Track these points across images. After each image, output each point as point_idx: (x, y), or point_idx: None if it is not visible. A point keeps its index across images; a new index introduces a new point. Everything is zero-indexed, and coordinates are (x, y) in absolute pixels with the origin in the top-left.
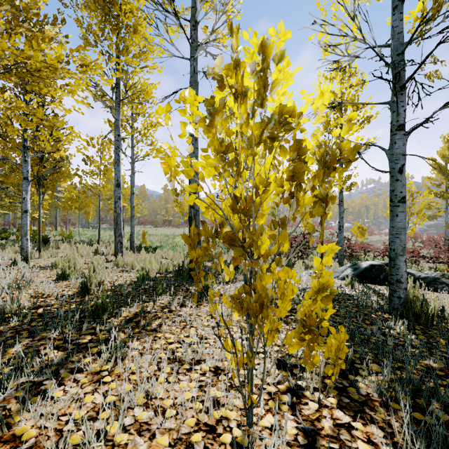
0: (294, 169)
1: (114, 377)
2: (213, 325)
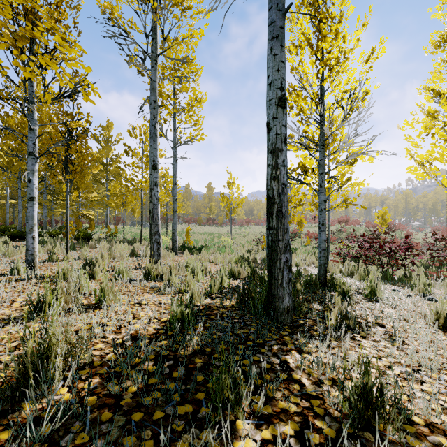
0: None
1: None
2: None
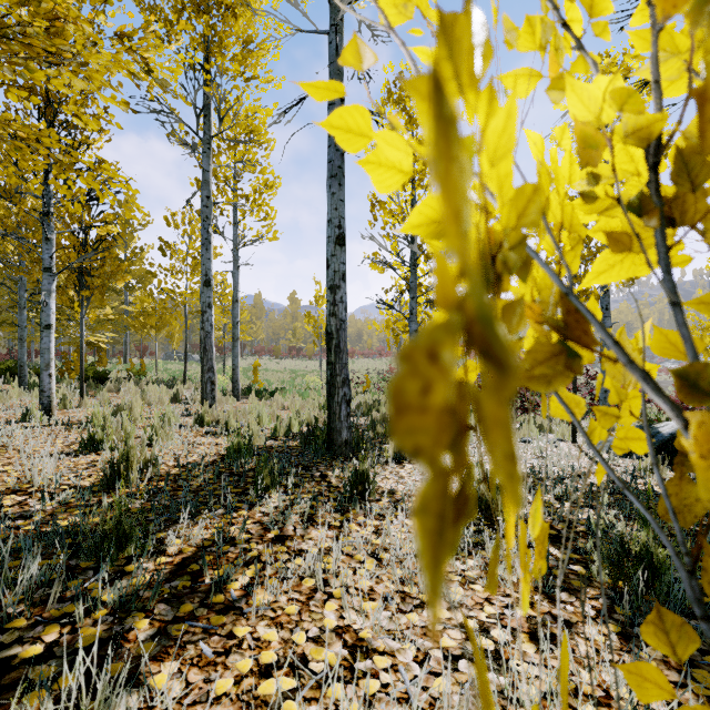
0: None
1: None
2: (384, 593)
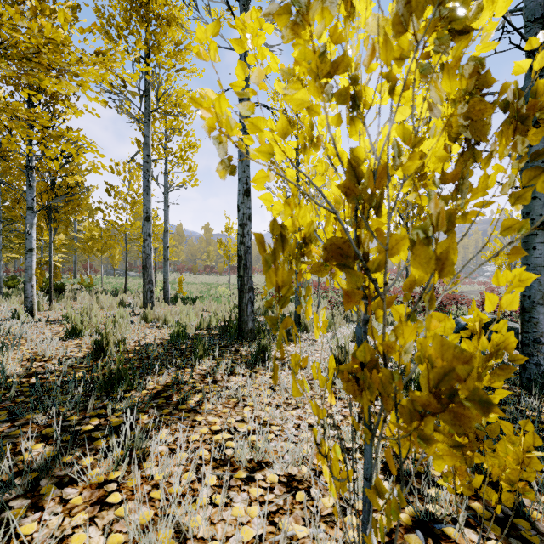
0: (468, 112)
1: (125, 494)
2: (276, 404)
